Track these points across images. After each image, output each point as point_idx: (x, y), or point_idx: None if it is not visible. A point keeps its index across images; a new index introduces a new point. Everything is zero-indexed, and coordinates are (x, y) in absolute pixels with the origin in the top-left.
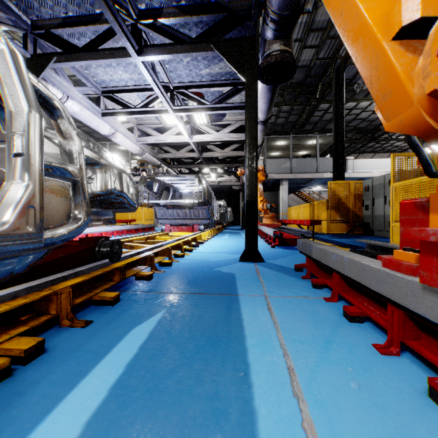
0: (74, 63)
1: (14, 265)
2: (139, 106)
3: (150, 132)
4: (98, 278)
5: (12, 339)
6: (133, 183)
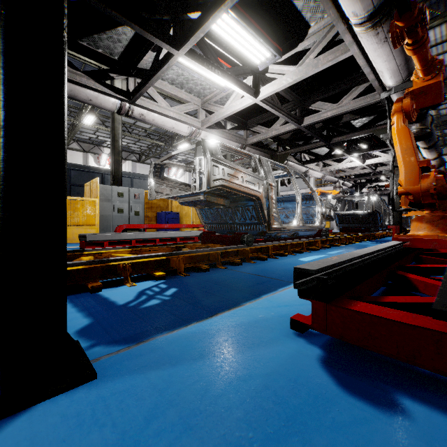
0: (297, 152)
1: (315, 232)
2: (325, 155)
3: (331, 163)
4: (322, 242)
5: (313, 247)
6: (333, 211)
